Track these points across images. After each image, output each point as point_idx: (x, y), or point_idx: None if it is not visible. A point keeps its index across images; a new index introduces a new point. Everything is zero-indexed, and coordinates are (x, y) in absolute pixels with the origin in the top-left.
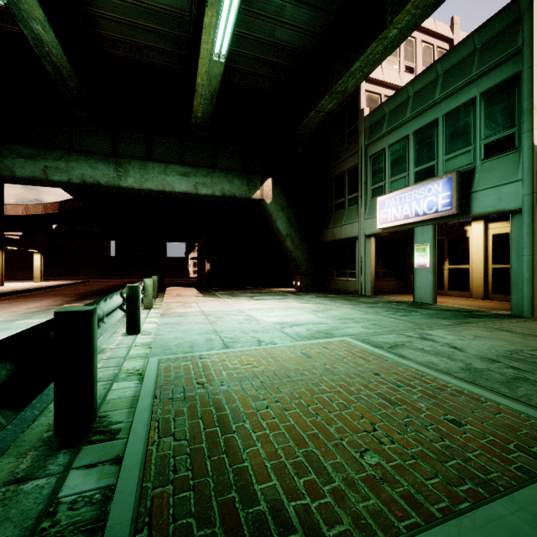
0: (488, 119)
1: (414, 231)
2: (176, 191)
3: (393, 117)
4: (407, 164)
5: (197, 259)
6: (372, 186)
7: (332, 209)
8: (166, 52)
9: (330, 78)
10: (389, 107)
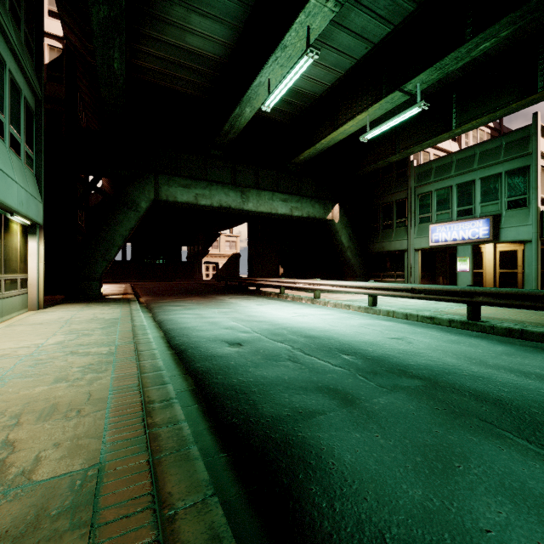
0: (510, 187)
1: (456, 248)
2: (278, 213)
3: (439, 171)
4: (450, 204)
5: (248, 264)
6: (419, 215)
7: (379, 228)
8: (284, 112)
9: (397, 141)
10: (436, 164)
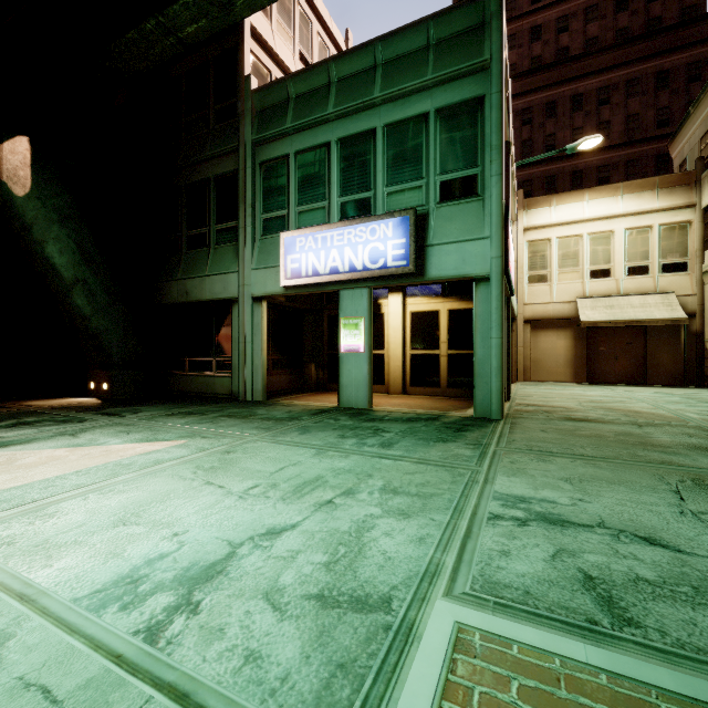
0: (446, 148)
1: (339, 295)
2: None
3: (303, 105)
4: (327, 188)
5: None
6: (264, 214)
7: (182, 244)
8: None
9: None
10: (297, 89)
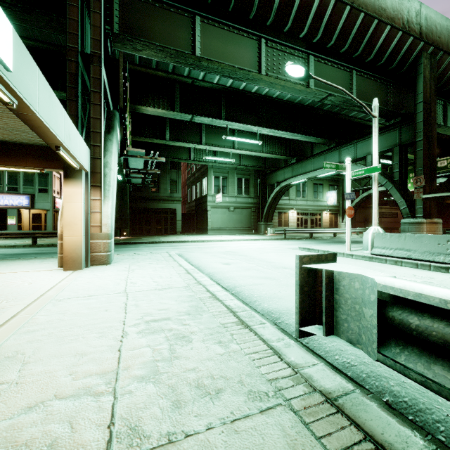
0: (40, 181)
1: (7, 210)
2: None
3: None
4: (3, 182)
5: None
6: None
7: None
8: None
9: None
10: None
